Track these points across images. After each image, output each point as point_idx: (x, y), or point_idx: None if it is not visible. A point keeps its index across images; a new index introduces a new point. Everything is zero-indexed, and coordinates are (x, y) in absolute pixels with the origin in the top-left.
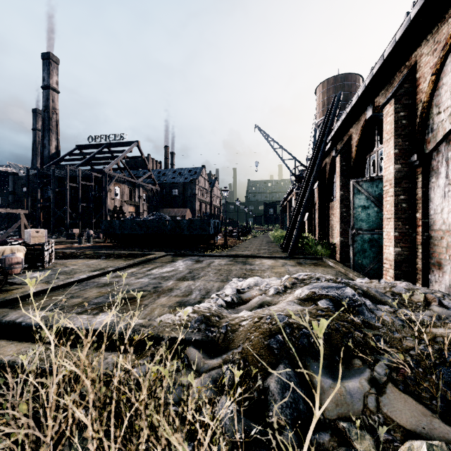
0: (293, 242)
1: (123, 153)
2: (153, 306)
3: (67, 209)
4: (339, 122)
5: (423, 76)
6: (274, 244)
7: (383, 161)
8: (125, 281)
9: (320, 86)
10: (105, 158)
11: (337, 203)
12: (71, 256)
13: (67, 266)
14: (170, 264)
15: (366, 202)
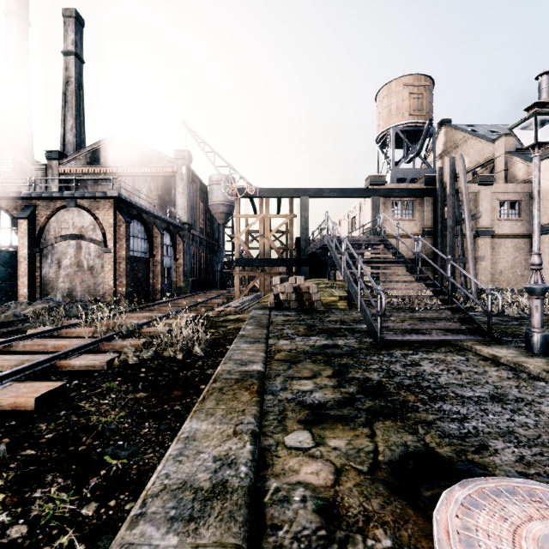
0: None
1: None
2: None
3: None
4: None
5: (41, 215)
6: None
7: (18, 246)
8: None
9: None
10: None
11: None
12: None
13: None
14: None
15: None
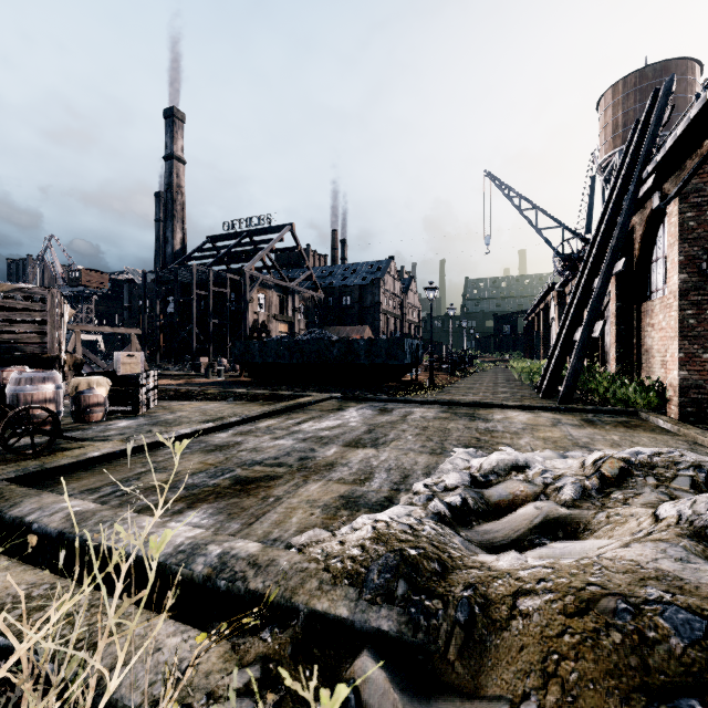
0: (569, 378)
1: (270, 243)
2: (291, 503)
3: (193, 328)
4: (679, 127)
5: None
6: (520, 383)
7: None
8: (252, 443)
9: (609, 93)
10: (245, 253)
11: (673, 298)
12: (185, 397)
13: (172, 412)
14: (335, 414)
15: None
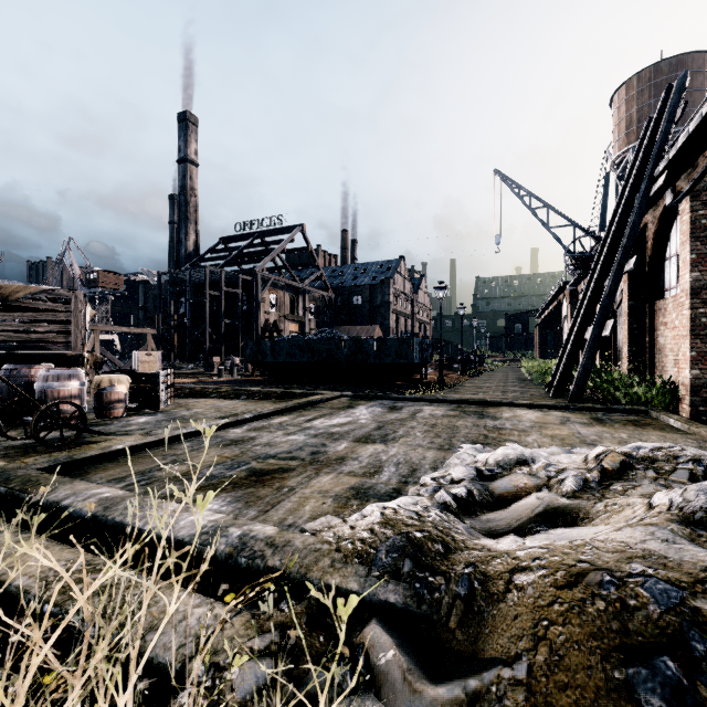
0: (579, 377)
1: (281, 243)
2: (304, 493)
3: (206, 328)
4: (691, 125)
5: None
6: (531, 382)
7: None
8: (265, 438)
9: (623, 89)
10: (257, 254)
11: (684, 297)
12: (199, 394)
13: (188, 409)
14: (346, 412)
15: None
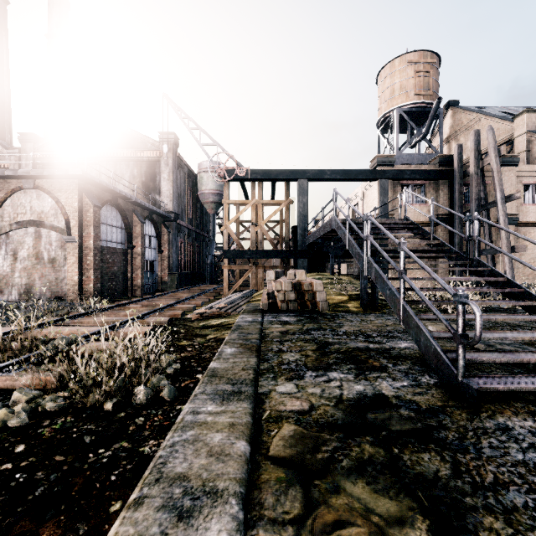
0: None
1: None
2: None
3: None
4: None
5: None
6: None
7: None
8: None
9: None
10: None
11: None
12: None
13: None
14: None
15: None
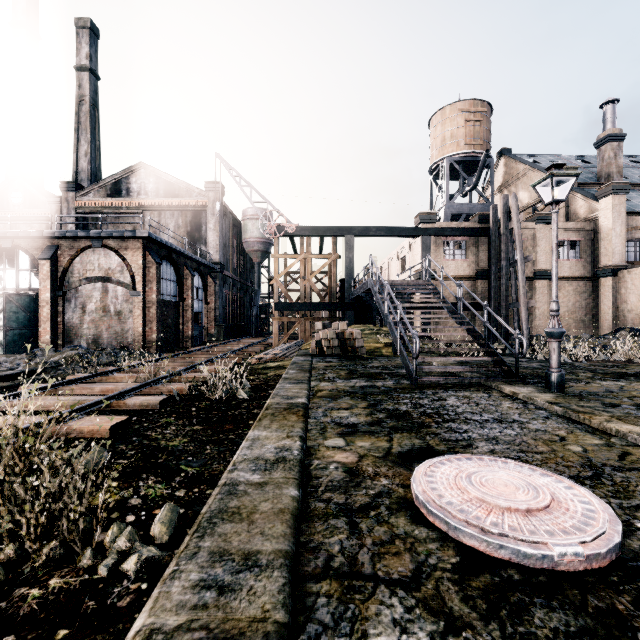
0: None
1: None
2: None
3: None
4: None
5: (64, 256)
6: None
7: (40, 289)
8: None
9: None
10: None
11: None
12: None
13: None
14: None
15: (17, 309)
